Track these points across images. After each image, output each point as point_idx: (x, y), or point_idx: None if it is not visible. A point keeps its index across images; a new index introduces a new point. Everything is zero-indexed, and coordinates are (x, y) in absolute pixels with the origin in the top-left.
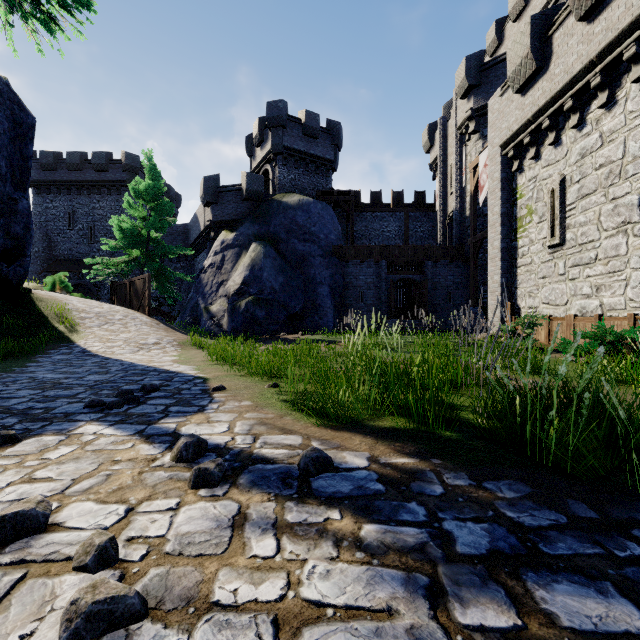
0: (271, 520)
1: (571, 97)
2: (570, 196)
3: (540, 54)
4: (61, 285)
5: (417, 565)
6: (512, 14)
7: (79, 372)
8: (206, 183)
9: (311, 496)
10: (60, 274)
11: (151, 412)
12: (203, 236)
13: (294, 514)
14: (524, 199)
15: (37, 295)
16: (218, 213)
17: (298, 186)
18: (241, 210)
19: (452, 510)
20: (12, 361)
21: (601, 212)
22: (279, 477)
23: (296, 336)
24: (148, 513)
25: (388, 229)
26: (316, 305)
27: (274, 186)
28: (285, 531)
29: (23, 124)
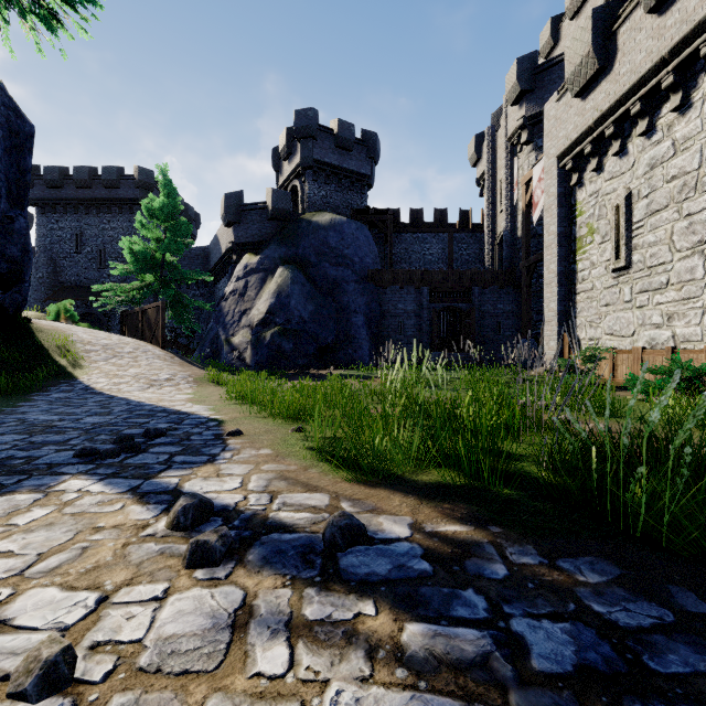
0: (284, 616)
1: (639, 100)
2: (637, 213)
3: (603, 52)
4: (66, 314)
5: (480, 691)
6: (569, 11)
7: (77, 413)
8: (227, 201)
9: (338, 580)
10: (65, 302)
11: (151, 463)
12: (224, 260)
13: (315, 607)
14: (584, 217)
15: (37, 325)
16: (241, 234)
17: (330, 204)
18: (266, 231)
19: (521, 601)
20: (4, 400)
21: (674, 230)
22: (298, 552)
23: (327, 371)
24: (125, 605)
25: (430, 252)
26: (350, 336)
27: (303, 204)
28: (302, 634)
29: (20, 133)
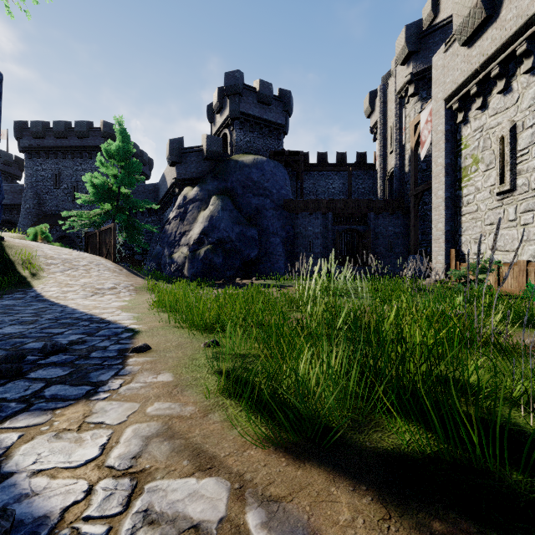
0: None
1: (525, 40)
2: (522, 141)
3: (490, 2)
4: (42, 235)
5: None
6: None
7: (3, 321)
8: (171, 145)
9: None
10: (41, 226)
11: (11, 398)
12: (169, 193)
13: None
14: (469, 149)
15: (9, 243)
16: (182, 172)
17: (253, 148)
18: (202, 169)
19: None
20: None
21: None
22: None
23: (250, 281)
24: None
25: (333, 186)
26: (269, 253)
27: (232, 148)
28: None
29: None
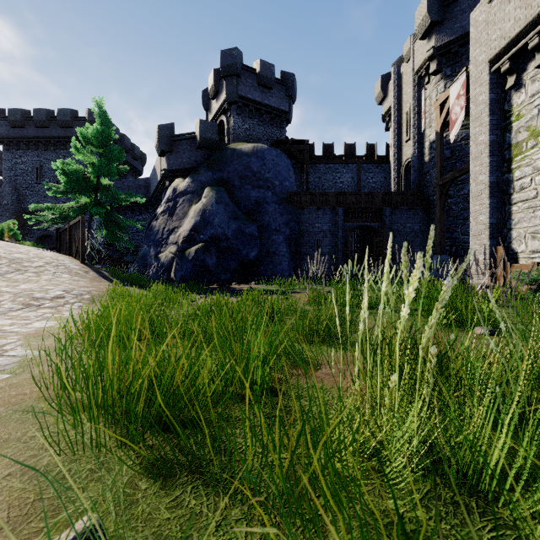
0: None
1: None
2: None
3: None
4: (10, 233)
5: None
6: None
7: None
8: (160, 131)
9: None
10: (9, 221)
11: None
12: (160, 187)
13: None
14: (524, 120)
15: None
16: (172, 162)
17: (253, 136)
18: (195, 158)
19: None
20: None
21: None
22: None
23: (248, 286)
24: None
25: (341, 180)
26: (270, 253)
27: (229, 136)
28: None
29: None
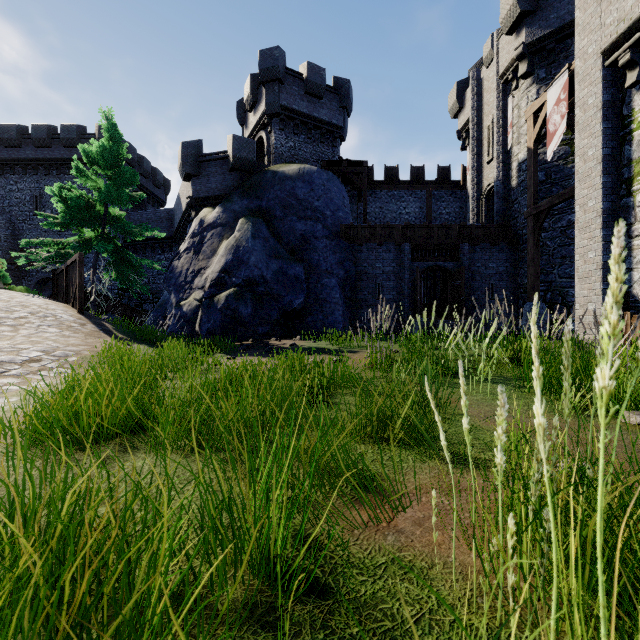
0: None
1: None
2: None
3: None
4: None
5: None
6: None
7: None
8: (184, 150)
9: None
10: None
11: None
12: (185, 219)
13: None
14: None
15: None
16: (200, 188)
17: (298, 156)
18: (227, 183)
19: None
20: None
21: None
22: None
23: (291, 343)
24: None
25: (407, 211)
26: (320, 300)
27: (269, 156)
28: None
29: None
